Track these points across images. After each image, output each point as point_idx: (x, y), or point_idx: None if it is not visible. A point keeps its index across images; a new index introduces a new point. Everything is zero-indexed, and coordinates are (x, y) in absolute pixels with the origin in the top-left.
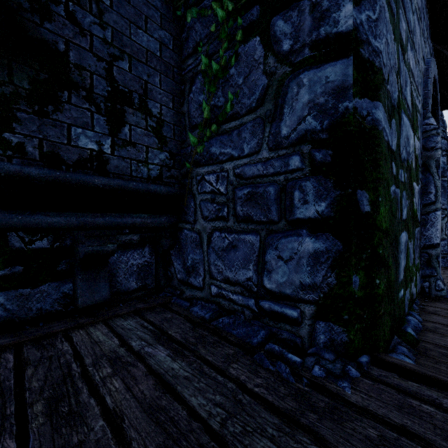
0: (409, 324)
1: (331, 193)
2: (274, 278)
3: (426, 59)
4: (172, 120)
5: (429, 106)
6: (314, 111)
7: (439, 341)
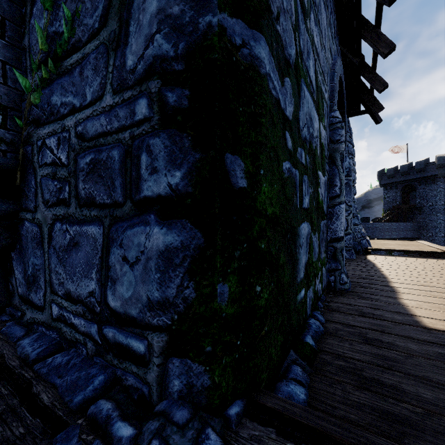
0: (309, 330)
1: (189, 156)
2: (118, 292)
3: (334, 56)
4: (0, 53)
5: (335, 100)
6: (166, 27)
7: (337, 349)
